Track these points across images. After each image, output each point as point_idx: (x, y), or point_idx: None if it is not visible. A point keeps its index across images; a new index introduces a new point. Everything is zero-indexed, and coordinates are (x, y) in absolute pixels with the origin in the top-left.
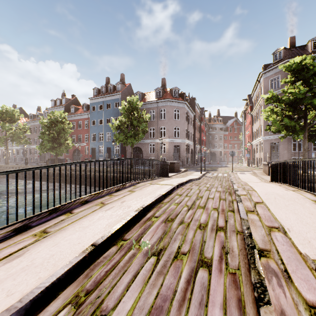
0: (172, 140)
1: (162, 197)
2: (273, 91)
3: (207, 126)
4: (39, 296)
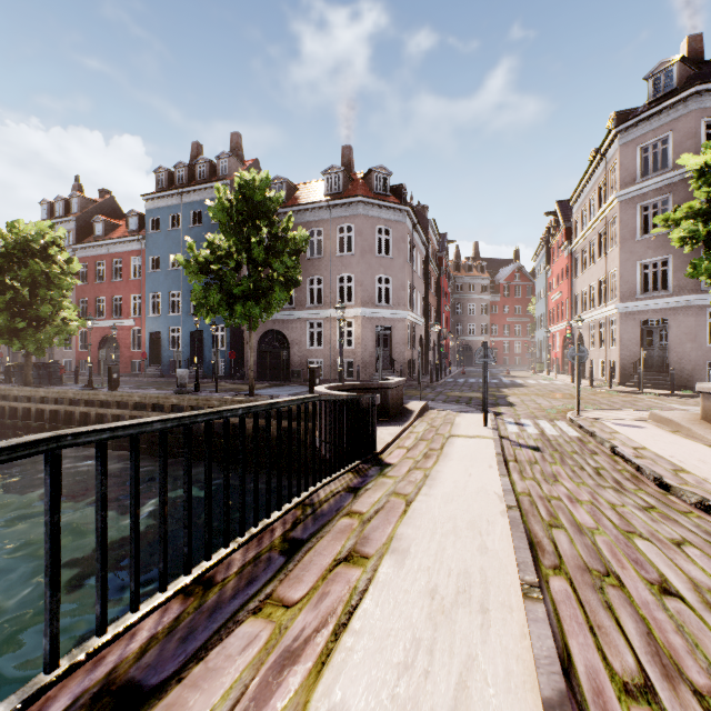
0: (372, 312)
1: None
2: (651, 179)
3: (452, 280)
4: None
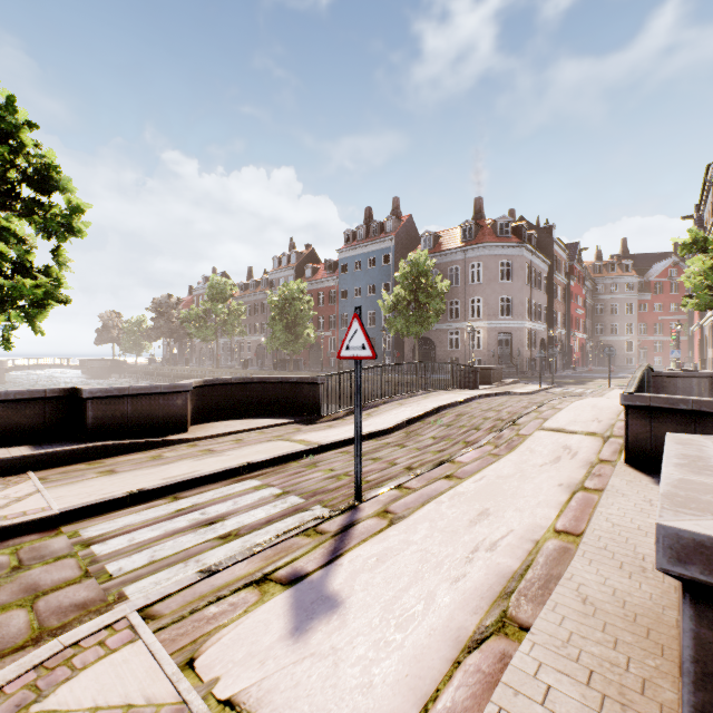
0: (495, 323)
1: (457, 403)
2: None
3: (590, 282)
4: (389, 429)
